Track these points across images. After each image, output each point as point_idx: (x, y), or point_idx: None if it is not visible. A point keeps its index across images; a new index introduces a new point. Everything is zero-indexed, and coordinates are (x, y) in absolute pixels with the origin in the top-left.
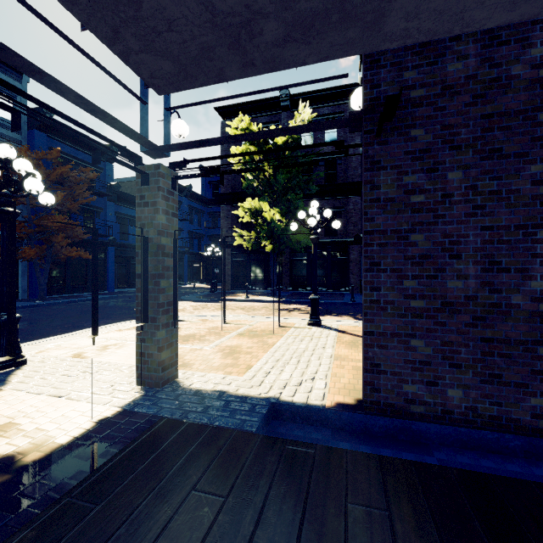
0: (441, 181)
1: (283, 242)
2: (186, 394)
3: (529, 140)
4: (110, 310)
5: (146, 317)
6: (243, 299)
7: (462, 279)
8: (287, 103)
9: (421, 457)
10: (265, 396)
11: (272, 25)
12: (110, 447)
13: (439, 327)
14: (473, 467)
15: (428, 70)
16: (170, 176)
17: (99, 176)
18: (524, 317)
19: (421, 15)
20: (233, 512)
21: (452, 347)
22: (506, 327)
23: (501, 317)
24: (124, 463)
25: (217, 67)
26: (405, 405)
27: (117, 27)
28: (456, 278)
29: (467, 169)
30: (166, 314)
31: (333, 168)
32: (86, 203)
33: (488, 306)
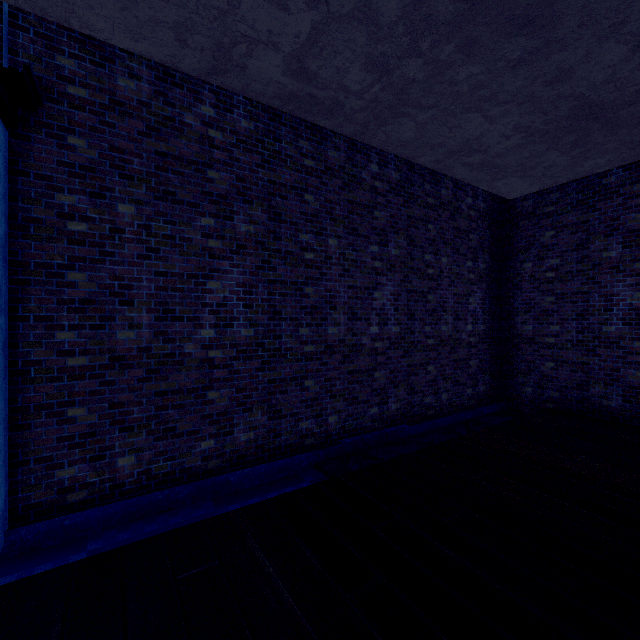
0: (110, 212)
1: None
2: None
3: (200, 192)
4: None
5: None
6: None
7: (135, 329)
8: None
9: (64, 561)
10: None
11: None
12: None
13: (107, 387)
14: (131, 540)
15: (93, 70)
16: None
17: None
18: (196, 365)
19: None
20: None
21: (123, 408)
22: (180, 377)
23: (176, 367)
24: None
25: None
26: (59, 497)
27: None
28: (129, 328)
29: (141, 205)
30: None
31: None
32: None
33: (163, 357)
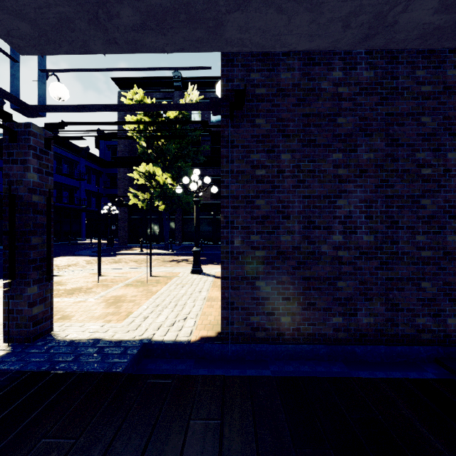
0: (277, 160)
1: (175, 202)
2: (58, 346)
3: (331, 136)
4: None
5: (13, 274)
6: (137, 253)
7: (291, 234)
8: (179, 84)
9: (260, 372)
10: (139, 338)
11: (128, 11)
12: None
13: (275, 270)
14: (294, 373)
15: (268, 75)
16: (43, 135)
17: None
18: (329, 261)
19: (250, 30)
20: (82, 450)
21: (284, 285)
22: (318, 269)
23: (315, 261)
24: None
25: (80, 39)
26: (251, 332)
27: None
28: (287, 233)
29: (294, 152)
30: (39, 270)
31: (217, 143)
32: None
33: (307, 254)
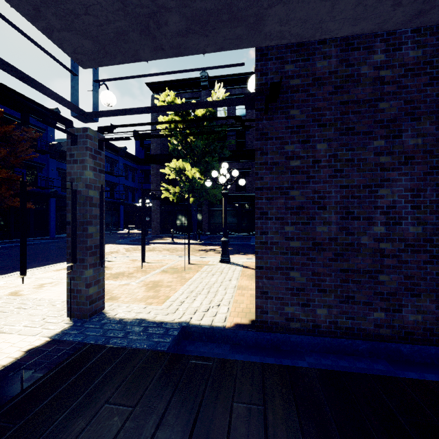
0: (312, 151)
1: (202, 195)
2: (110, 323)
3: (372, 122)
4: (50, 253)
5: (74, 259)
6: (169, 242)
7: (327, 225)
8: (206, 83)
9: (296, 362)
10: (178, 321)
11: (175, 18)
12: (36, 372)
13: (310, 261)
14: (332, 366)
15: (303, 65)
16: (97, 138)
17: (42, 136)
18: (369, 253)
19: (291, 22)
20: (139, 418)
21: (320, 277)
22: (357, 261)
23: (354, 253)
24: (46, 386)
25: (132, 49)
26: (286, 322)
27: (38, 6)
28: (323, 224)
29: (331, 142)
30: (94, 255)
31: (242, 137)
32: (29, 159)
33: (345, 245)
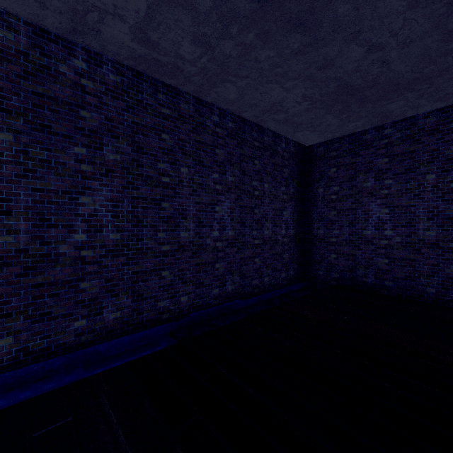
0: None
1: None
2: None
3: (73, 127)
4: None
5: None
6: None
7: (13, 234)
8: None
9: None
10: None
11: None
12: None
13: None
14: (4, 407)
15: None
16: None
17: None
18: (70, 262)
19: None
20: None
21: (2, 299)
22: (56, 272)
23: (51, 264)
24: None
25: None
26: None
27: None
28: (7, 233)
29: (19, 134)
30: None
31: None
32: None
33: (39, 257)
